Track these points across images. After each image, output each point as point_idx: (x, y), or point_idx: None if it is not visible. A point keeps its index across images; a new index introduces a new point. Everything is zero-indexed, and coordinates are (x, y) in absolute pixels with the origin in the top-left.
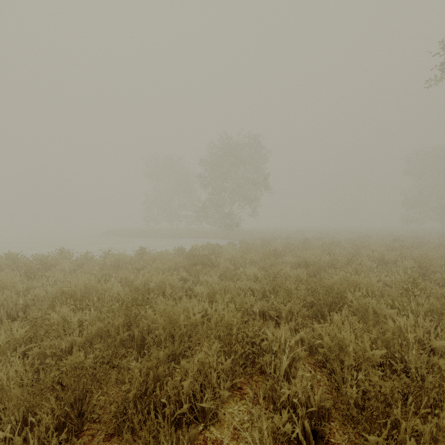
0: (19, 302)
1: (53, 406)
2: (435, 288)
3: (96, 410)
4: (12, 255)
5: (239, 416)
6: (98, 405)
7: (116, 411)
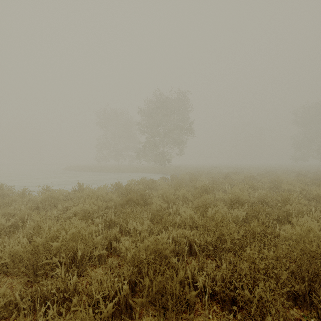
0: None
1: None
2: None
3: None
4: None
5: None
6: None
7: None
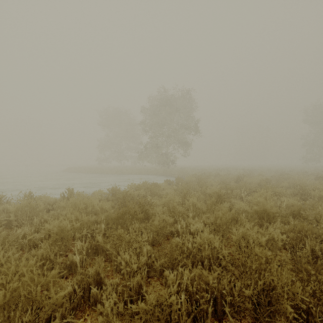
0: None
1: None
2: None
3: None
4: None
5: None
6: None
7: None
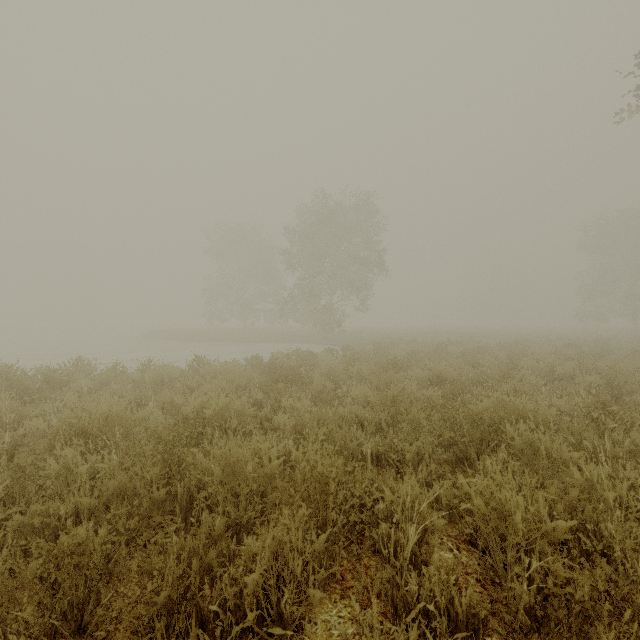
0: (3, 439)
1: (29, 620)
2: (637, 418)
3: (106, 622)
4: (3, 368)
5: (339, 628)
6: (113, 608)
7: (137, 625)
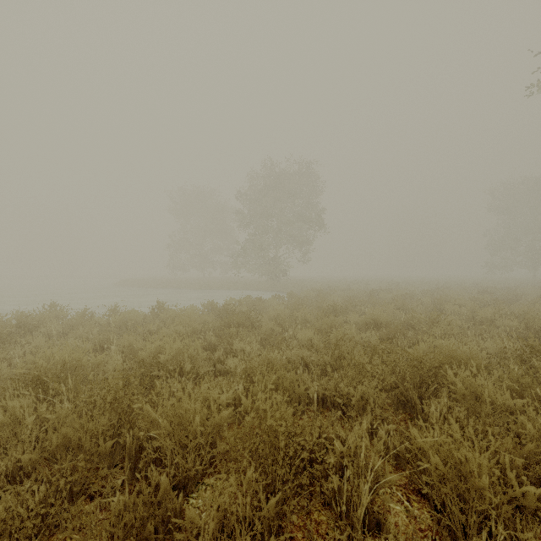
0: None
1: None
2: None
3: None
4: None
5: None
6: None
7: None
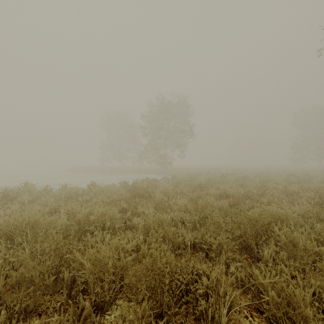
0: None
1: None
2: None
3: None
4: None
5: None
6: None
7: None
